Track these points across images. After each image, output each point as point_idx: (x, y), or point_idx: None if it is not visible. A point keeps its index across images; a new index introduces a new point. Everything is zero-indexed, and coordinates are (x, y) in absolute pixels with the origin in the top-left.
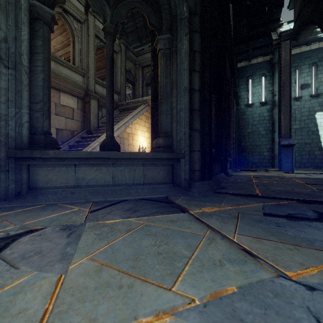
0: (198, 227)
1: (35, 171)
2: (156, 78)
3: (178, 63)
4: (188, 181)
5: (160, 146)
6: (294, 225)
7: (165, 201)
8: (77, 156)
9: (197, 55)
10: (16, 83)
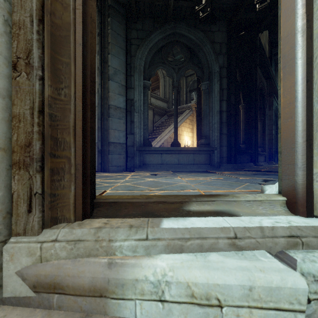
0: (218, 174)
1: (145, 156)
2: (200, 103)
3: (213, 97)
4: (219, 163)
5: (202, 144)
6: (261, 175)
7: (205, 171)
8: (163, 149)
9: (225, 91)
10: (139, 118)
